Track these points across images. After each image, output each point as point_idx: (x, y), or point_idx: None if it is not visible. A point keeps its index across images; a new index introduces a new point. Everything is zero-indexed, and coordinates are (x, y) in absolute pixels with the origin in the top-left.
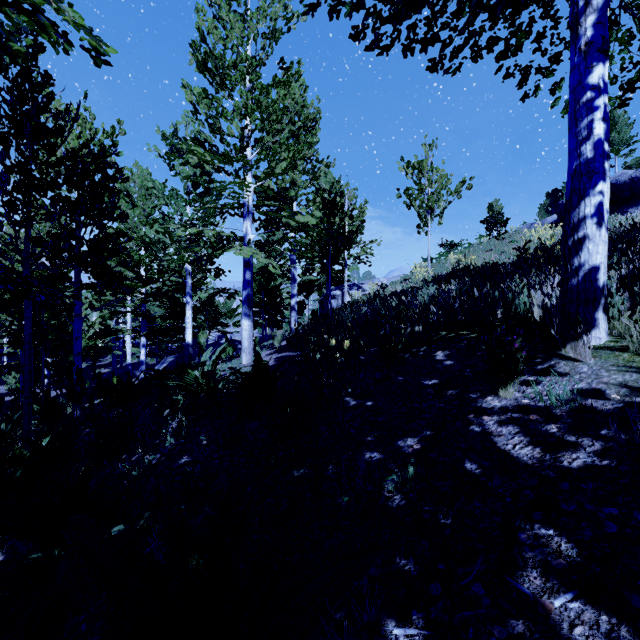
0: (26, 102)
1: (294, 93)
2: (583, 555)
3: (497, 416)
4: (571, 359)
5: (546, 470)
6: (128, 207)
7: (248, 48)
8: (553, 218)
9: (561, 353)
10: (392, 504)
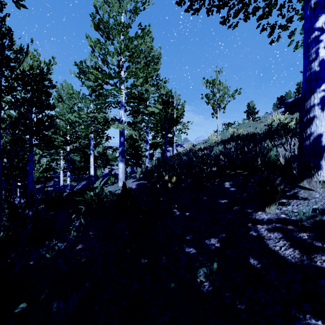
0: None
1: (146, 41)
2: None
3: (266, 225)
4: (307, 189)
5: (306, 268)
6: (55, 102)
7: (122, 18)
8: (281, 110)
9: (300, 185)
10: (203, 289)
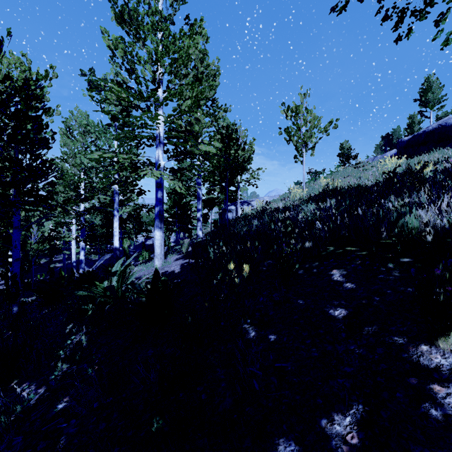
0: None
1: (197, 42)
2: None
3: None
4: None
5: None
6: (49, 134)
7: (160, 7)
8: (391, 153)
9: None
10: None
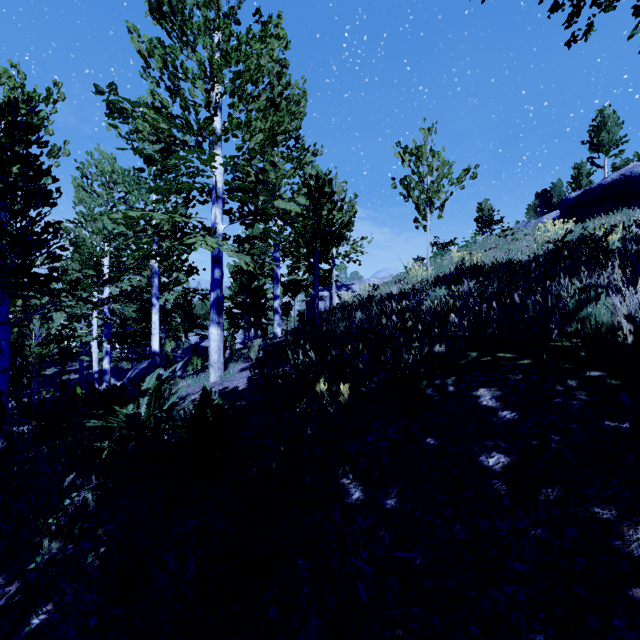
0: None
1: (272, 48)
2: None
3: None
4: None
5: None
6: (47, 181)
7: None
8: (551, 216)
9: None
10: None
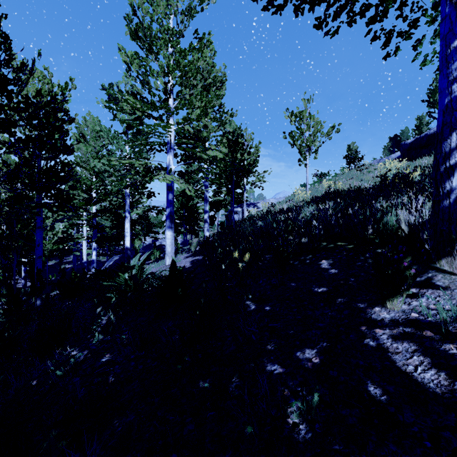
0: None
1: (205, 56)
2: None
3: (389, 329)
4: (447, 272)
5: None
6: (74, 143)
7: (170, 22)
8: (396, 155)
9: (435, 266)
10: (298, 437)
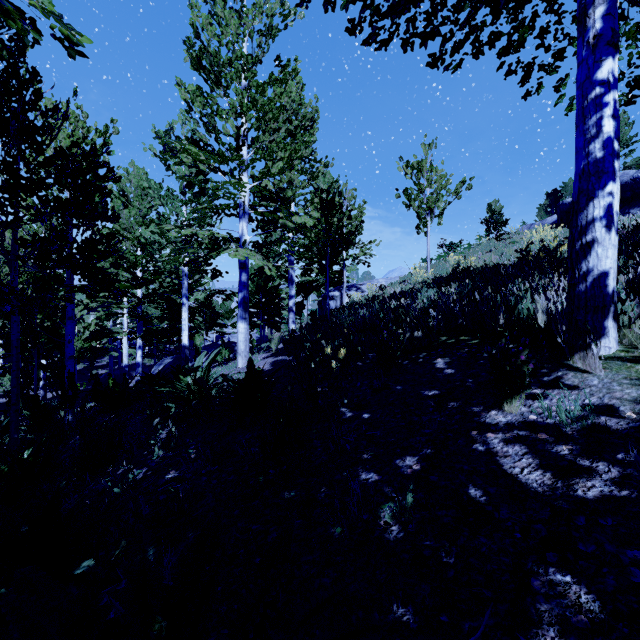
0: (11, 99)
1: (291, 91)
2: (607, 610)
3: (502, 433)
4: (579, 370)
5: (559, 500)
6: (119, 208)
7: (244, 45)
8: (553, 219)
9: (568, 363)
10: (389, 536)
